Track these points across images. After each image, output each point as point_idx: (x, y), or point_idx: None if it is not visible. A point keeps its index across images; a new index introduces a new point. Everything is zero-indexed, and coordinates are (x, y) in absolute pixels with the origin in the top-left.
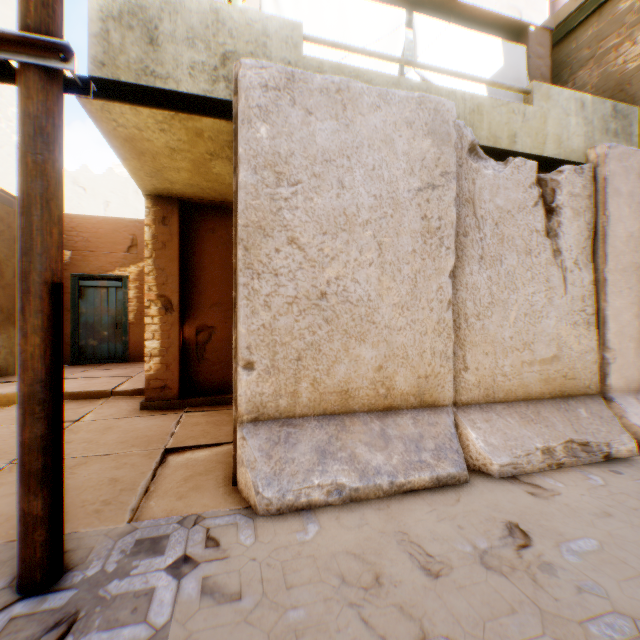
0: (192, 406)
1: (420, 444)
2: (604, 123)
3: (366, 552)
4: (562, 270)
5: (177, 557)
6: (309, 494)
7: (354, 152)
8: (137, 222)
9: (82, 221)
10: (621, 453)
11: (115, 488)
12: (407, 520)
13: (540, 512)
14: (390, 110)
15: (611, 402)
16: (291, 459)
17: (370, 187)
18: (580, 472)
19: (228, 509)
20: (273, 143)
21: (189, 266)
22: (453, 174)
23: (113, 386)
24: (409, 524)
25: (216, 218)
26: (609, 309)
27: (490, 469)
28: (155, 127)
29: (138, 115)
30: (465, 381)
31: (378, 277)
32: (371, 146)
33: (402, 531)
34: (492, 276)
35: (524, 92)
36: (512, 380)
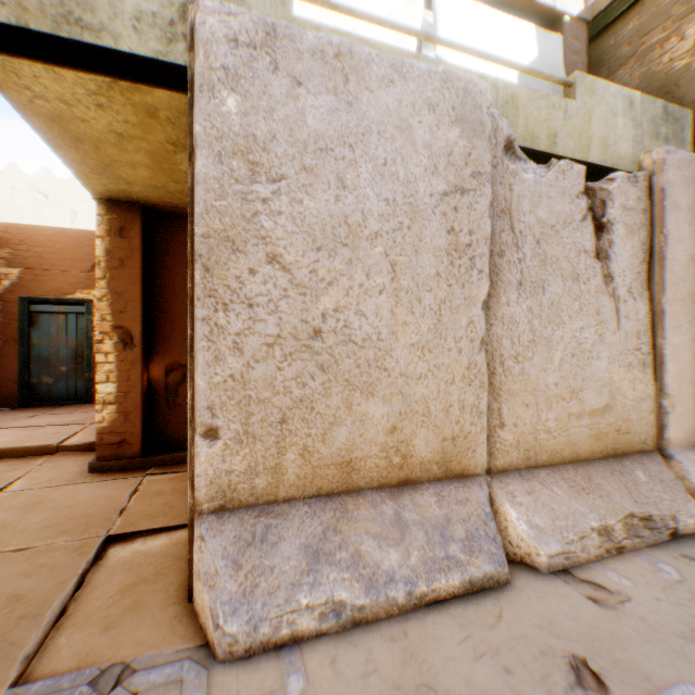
0: (159, 465)
1: (446, 531)
2: (654, 126)
3: None
4: (614, 300)
5: None
6: (293, 621)
7: (359, 140)
8: None
9: (34, 233)
10: (689, 527)
11: (12, 614)
12: (432, 659)
13: (611, 634)
14: (407, 87)
15: (670, 460)
16: (269, 567)
17: (380, 188)
18: (646, 559)
19: (173, 649)
20: (246, 121)
21: (157, 289)
22: (487, 175)
23: (61, 439)
24: (436, 667)
25: None
26: (667, 347)
27: (536, 560)
28: (89, 101)
29: (60, 81)
30: (501, 441)
31: (391, 309)
32: (382, 133)
33: (426, 683)
34: (533, 307)
35: (565, 84)
36: (557, 437)
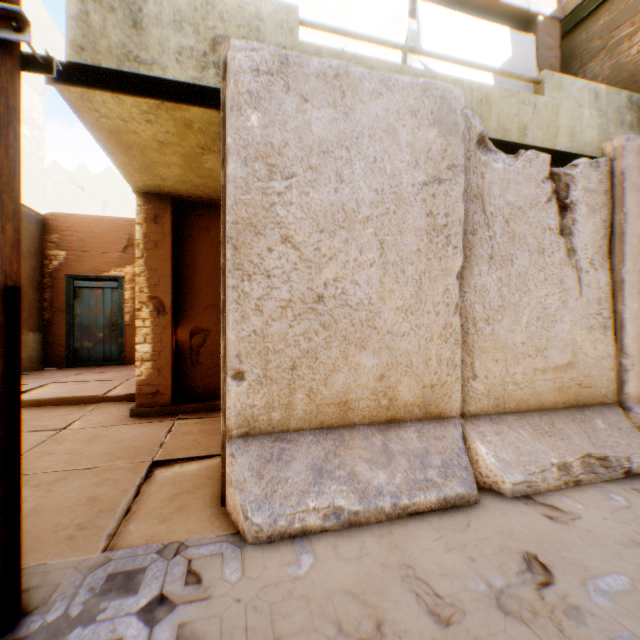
0: (185, 413)
1: (425, 460)
2: (619, 115)
3: (366, 591)
4: (577, 271)
5: (152, 597)
6: (303, 519)
7: (354, 143)
8: (133, 221)
9: (77, 220)
10: None
11: (93, 509)
12: (412, 550)
13: (560, 540)
14: (393, 97)
15: (629, 412)
16: (284, 479)
17: (371, 181)
18: (600, 490)
19: (214, 535)
20: (265, 132)
21: (183, 266)
22: (461, 167)
23: (105, 391)
24: (414, 555)
25: (211, 216)
26: (627, 312)
27: (502, 487)
28: (141, 118)
29: (121, 104)
30: (473, 390)
31: (380, 278)
32: (372, 136)
33: (407, 564)
34: (502, 277)
35: (535, 82)
36: (524, 389)
